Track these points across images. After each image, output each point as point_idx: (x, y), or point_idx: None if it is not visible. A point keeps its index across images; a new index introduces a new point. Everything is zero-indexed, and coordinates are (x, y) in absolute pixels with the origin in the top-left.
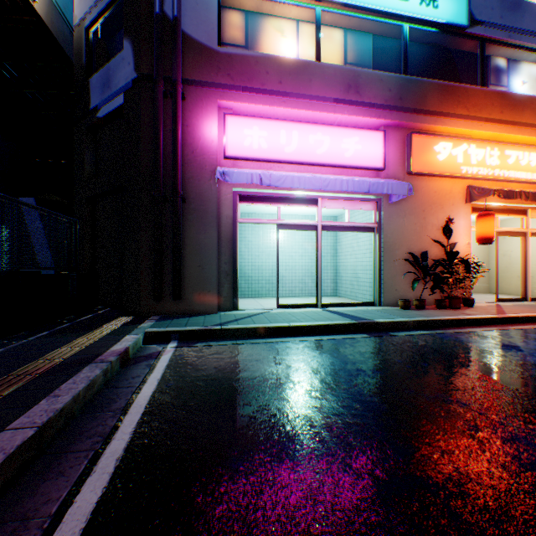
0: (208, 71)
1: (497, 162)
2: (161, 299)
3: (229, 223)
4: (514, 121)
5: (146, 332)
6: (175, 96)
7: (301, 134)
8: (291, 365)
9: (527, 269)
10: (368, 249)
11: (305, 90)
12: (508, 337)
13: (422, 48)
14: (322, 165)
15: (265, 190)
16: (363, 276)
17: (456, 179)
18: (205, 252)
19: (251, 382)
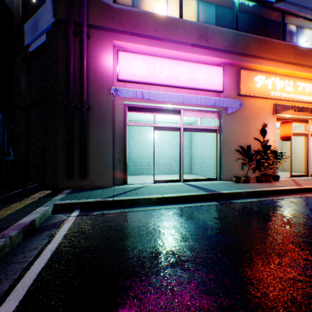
0: (106, 20)
1: (291, 89)
2: (71, 178)
3: (121, 125)
4: (302, 64)
5: (56, 204)
6: (82, 35)
7: (169, 66)
8: (165, 232)
9: (308, 156)
10: (212, 143)
11: (172, 36)
12: (310, 202)
13: (246, 16)
14: (184, 87)
15: (145, 103)
16: (208, 161)
17: (267, 99)
18: (104, 145)
19: (132, 252)
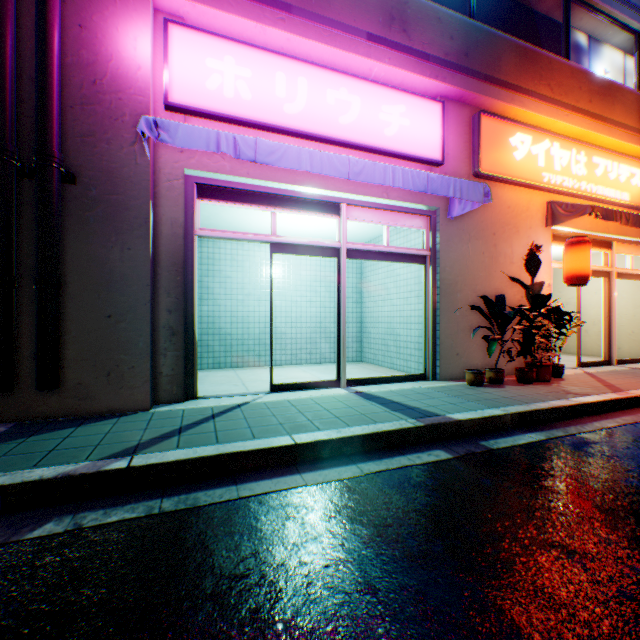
0: None
1: (583, 172)
2: (5, 390)
3: (178, 234)
4: (604, 117)
5: None
6: None
7: (312, 85)
8: (302, 639)
9: (612, 321)
10: (414, 290)
11: (320, 7)
12: None
13: None
14: (349, 144)
15: (248, 179)
16: (404, 333)
17: (535, 191)
18: (123, 288)
19: None
